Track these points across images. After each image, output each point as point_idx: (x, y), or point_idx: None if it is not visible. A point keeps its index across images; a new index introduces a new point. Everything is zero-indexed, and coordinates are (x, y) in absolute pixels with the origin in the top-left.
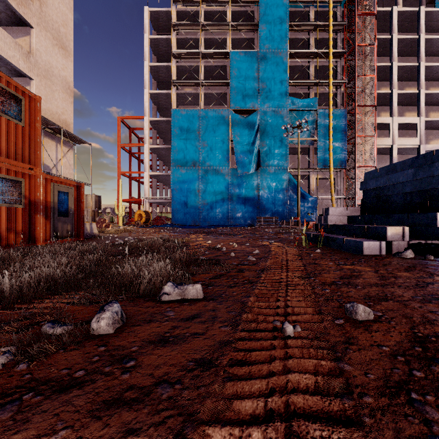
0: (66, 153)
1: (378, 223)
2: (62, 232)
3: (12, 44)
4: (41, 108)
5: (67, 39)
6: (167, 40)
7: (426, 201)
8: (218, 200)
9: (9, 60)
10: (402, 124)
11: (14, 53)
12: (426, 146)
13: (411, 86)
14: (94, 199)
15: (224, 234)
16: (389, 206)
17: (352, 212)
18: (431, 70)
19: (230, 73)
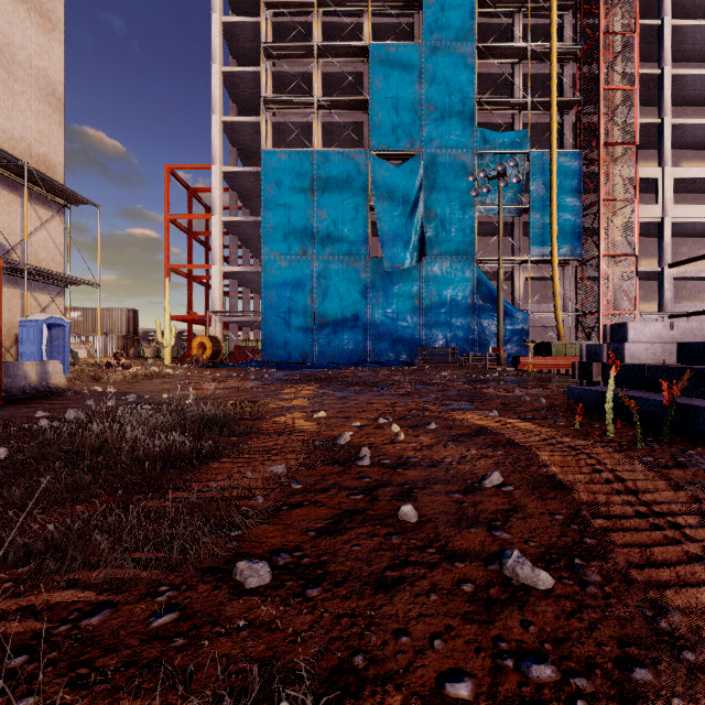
0: (46, 222)
1: None
2: None
3: None
4: None
5: None
6: (254, 26)
7: None
8: (347, 317)
9: None
10: (678, 181)
11: None
12: None
13: (692, 114)
14: (125, 317)
15: (360, 385)
16: None
17: (685, 333)
18: None
19: (369, 84)
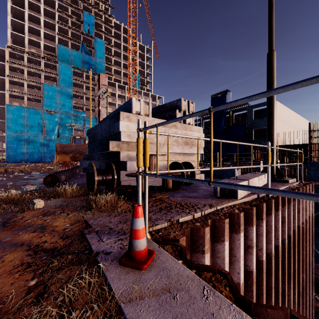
0: None
1: None
2: None
3: None
4: None
5: None
6: (1, 64)
7: None
8: (36, 150)
9: None
10: None
11: None
12: None
13: None
14: None
15: None
16: None
17: None
18: None
19: (43, 93)
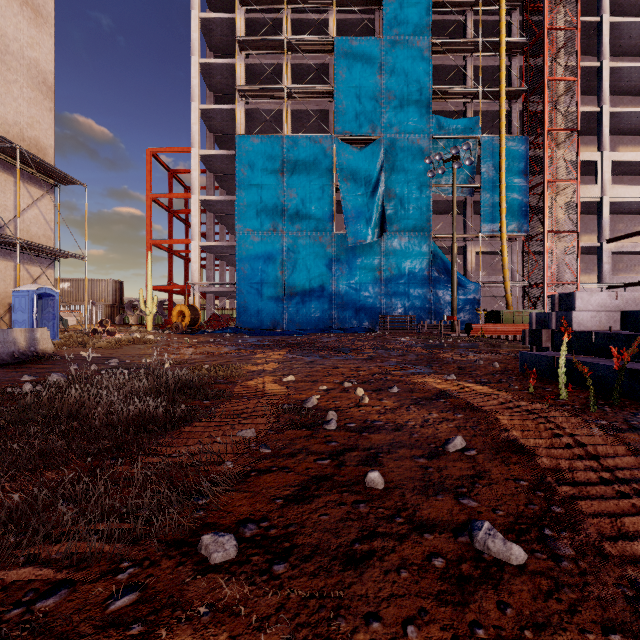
0: (37, 200)
1: None
2: None
3: None
4: None
5: None
6: (229, 21)
7: None
8: (314, 288)
9: None
10: (615, 164)
11: None
12: None
13: (628, 103)
14: (111, 287)
15: (326, 350)
16: None
17: (628, 303)
18: None
19: (334, 75)
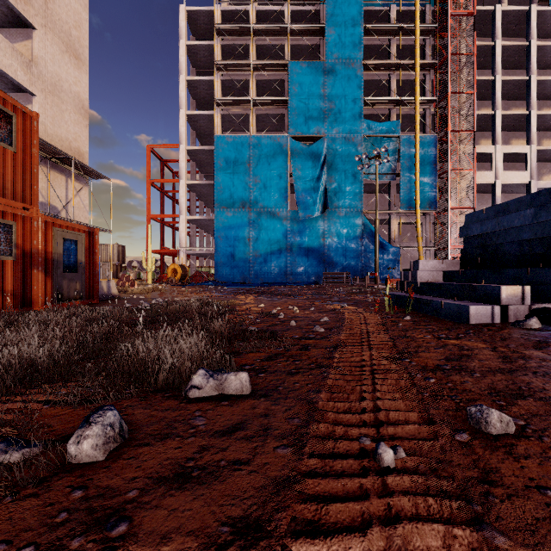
0: (79, 191)
1: (485, 280)
2: (69, 292)
3: (8, 49)
4: (46, 132)
5: (81, 45)
6: (208, 47)
7: (550, 251)
8: (274, 251)
9: (5, 70)
10: (507, 154)
11: (10, 61)
12: (539, 182)
13: (519, 106)
14: (116, 250)
15: (282, 295)
16: (499, 259)
17: (449, 266)
18: (545, 86)
19: (289, 90)
